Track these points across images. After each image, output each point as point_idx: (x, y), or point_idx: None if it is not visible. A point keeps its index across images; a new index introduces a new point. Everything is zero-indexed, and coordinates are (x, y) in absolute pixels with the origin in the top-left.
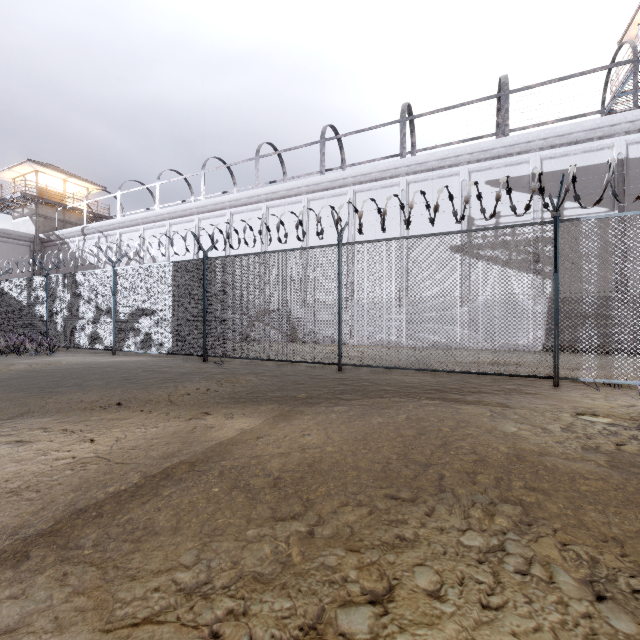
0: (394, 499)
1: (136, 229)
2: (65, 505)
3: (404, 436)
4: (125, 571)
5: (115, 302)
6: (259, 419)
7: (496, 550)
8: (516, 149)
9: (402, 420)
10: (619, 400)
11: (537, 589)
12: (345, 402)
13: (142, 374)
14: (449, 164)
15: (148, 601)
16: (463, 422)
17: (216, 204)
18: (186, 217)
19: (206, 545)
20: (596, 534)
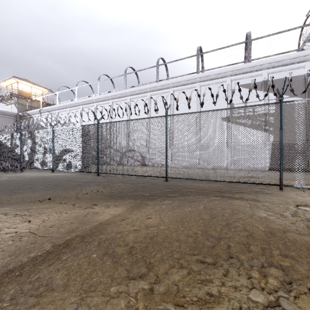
0: (202, 263)
1: (66, 110)
2: (1, 267)
3: (204, 219)
4: None
5: (53, 145)
6: (123, 208)
7: (274, 305)
8: (255, 68)
9: (201, 209)
10: None
11: None
12: (170, 198)
13: (65, 182)
14: (221, 76)
15: None
16: (235, 210)
17: (105, 97)
18: (90, 104)
19: (83, 300)
20: None
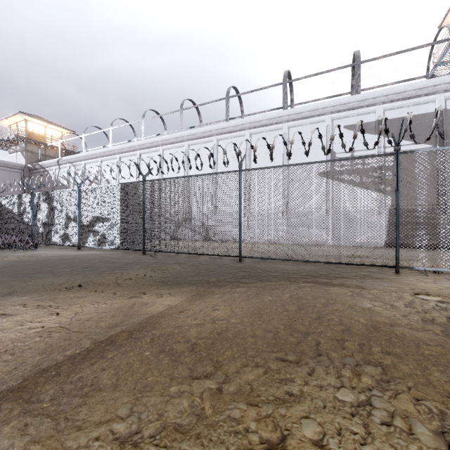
0: (283, 361)
1: (96, 161)
2: (32, 366)
3: (288, 311)
4: (73, 422)
5: (80, 212)
6: (181, 297)
7: (364, 404)
8: (366, 103)
9: (286, 298)
10: (444, 283)
11: (400, 439)
12: (244, 285)
13: (98, 264)
14: (318, 114)
15: (90, 449)
16: (331, 300)
17: (152, 143)
18: (131, 152)
19: (138, 400)
20: (441, 391)
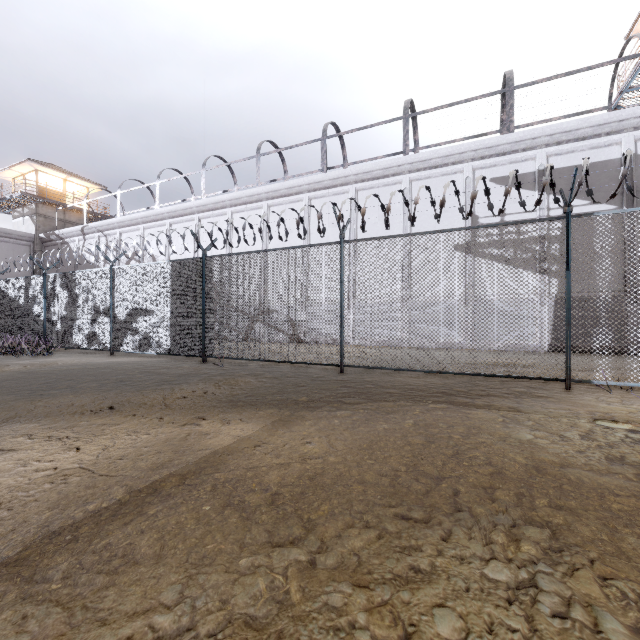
0: (405, 520)
1: (136, 228)
2: (37, 526)
3: (412, 444)
4: (95, 613)
5: (113, 302)
6: (257, 425)
7: (526, 586)
8: (521, 146)
9: (409, 426)
10: (636, 404)
11: (582, 639)
12: (348, 406)
13: (138, 376)
14: (453, 161)
15: None
16: (474, 428)
17: (216, 203)
18: (186, 216)
19: (192, 578)
20: (639, 565)
